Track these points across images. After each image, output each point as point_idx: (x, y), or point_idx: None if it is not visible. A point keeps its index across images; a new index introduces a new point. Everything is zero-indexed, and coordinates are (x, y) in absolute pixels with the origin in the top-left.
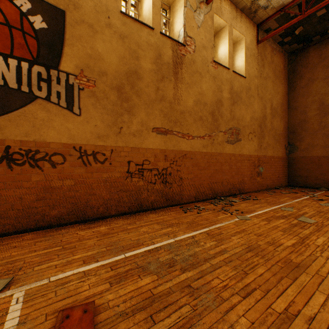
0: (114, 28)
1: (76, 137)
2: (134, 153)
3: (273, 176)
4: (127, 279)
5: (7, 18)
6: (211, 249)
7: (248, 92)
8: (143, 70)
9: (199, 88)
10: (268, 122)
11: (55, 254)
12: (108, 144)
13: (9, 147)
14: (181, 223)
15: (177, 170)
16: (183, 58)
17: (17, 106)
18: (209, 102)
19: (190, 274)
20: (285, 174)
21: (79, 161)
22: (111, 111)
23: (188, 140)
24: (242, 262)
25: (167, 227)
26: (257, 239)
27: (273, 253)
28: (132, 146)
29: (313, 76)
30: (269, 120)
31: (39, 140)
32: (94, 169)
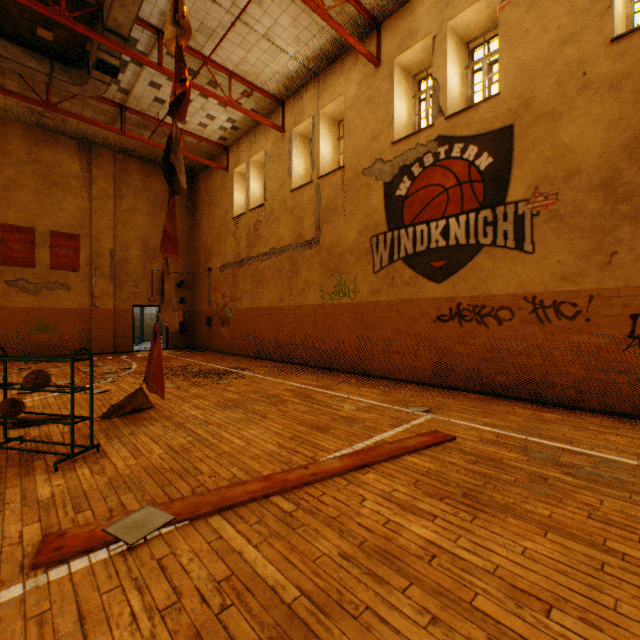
0: (594, 83)
1: (526, 284)
2: None
3: None
4: (496, 445)
5: (458, 178)
6: None
7: None
8: None
9: None
10: None
11: (471, 412)
12: (582, 287)
13: (459, 304)
14: None
15: None
16: None
17: (465, 261)
18: None
19: (569, 479)
20: None
21: (531, 316)
22: (589, 229)
23: None
24: None
25: None
26: None
27: None
28: None
29: None
30: None
31: (484, 293)
32: (554, 329)
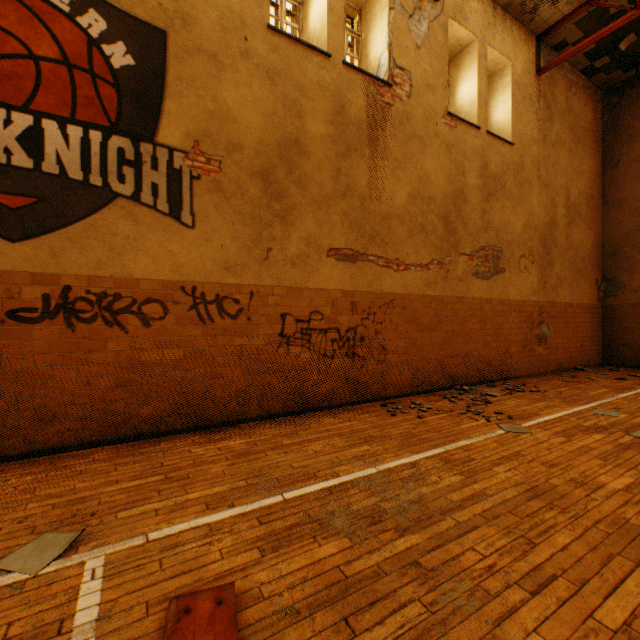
0: (255, 59)
1: (186, 269)
2: (294, 298)
3: (571, 343)
4: (291, 544)
5: (65, 51)
6: (453, 490)
7: (519, 174)
8: (310, 137)
9: (418, 169)
10: (560, 233)
11: (153, 490)
12: (245, 282)
13: (69, 288)
14: (387, 437)
15: (375, 331)
16: (388, 111)
17: (82, 212)
18: (440, 196)
19: (416, 539)
20: (595, 340)
21: (192, 313)
22: (251, 218)
23: (398, 272)
24: (521, 521)
25: (360, 445)
26: (547, 474)
27: (585, 504)
28: (290, 284)
29: None
30: (563, 229)
31: (121, 274)
32: (219, 330)
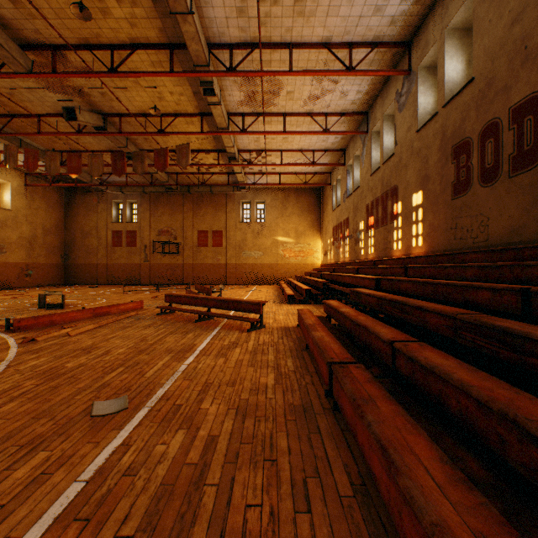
0: None
1: None
2: None
3: (47, 277)
4: None
5: None
6: None
7: (16, 220)
8: None
9: None
10: (41, 239)
11: None
12: None
13: None
14: None
15: None
16: None
17: None
18: None
19: None
20: (62, 276)
21: None
22: None
23: None
24: None
25: None
26: None
27: None
28: None
29: (79, 211)
30: (42, 237)
31: None
32: None
